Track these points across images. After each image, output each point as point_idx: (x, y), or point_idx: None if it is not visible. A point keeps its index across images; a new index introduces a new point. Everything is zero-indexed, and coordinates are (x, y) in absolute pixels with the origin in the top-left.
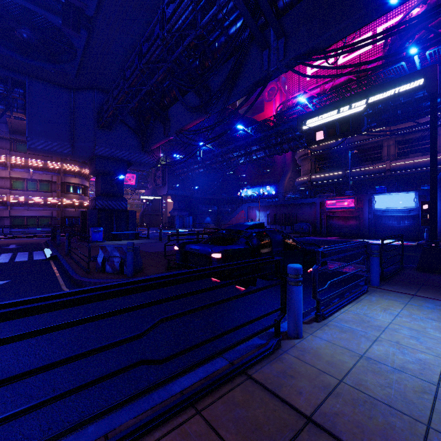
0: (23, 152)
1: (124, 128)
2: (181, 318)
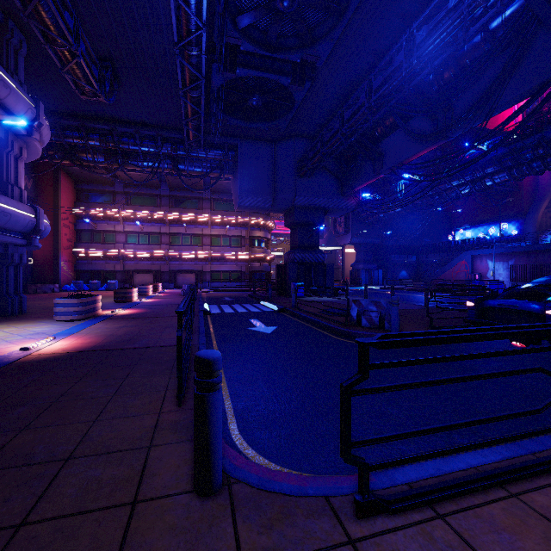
0: (219, 210)
1: (322, 173)
2: (512, 378)
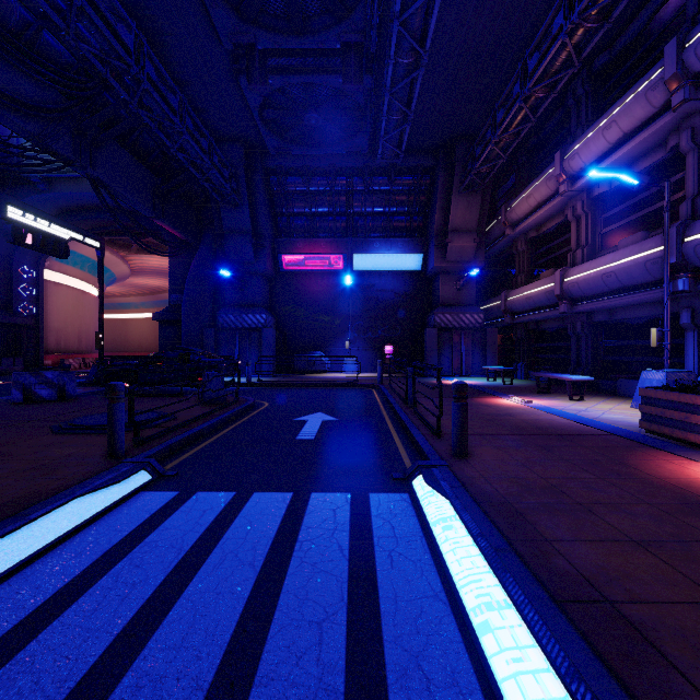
0: None
1: None
2: (254, 391)
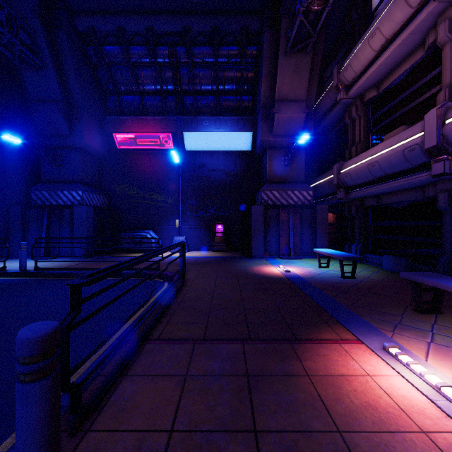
0: None
1: None
2: None
